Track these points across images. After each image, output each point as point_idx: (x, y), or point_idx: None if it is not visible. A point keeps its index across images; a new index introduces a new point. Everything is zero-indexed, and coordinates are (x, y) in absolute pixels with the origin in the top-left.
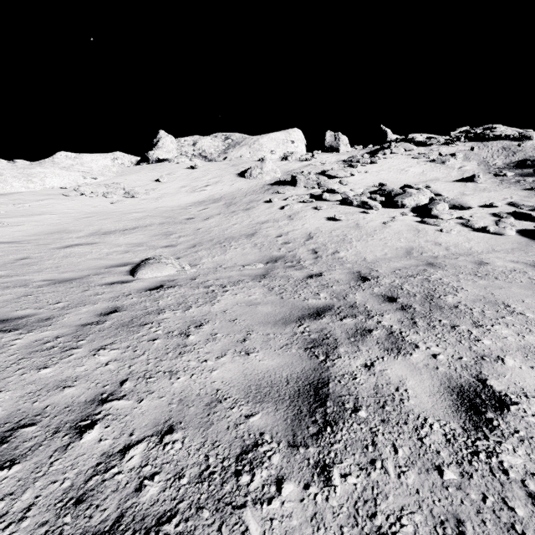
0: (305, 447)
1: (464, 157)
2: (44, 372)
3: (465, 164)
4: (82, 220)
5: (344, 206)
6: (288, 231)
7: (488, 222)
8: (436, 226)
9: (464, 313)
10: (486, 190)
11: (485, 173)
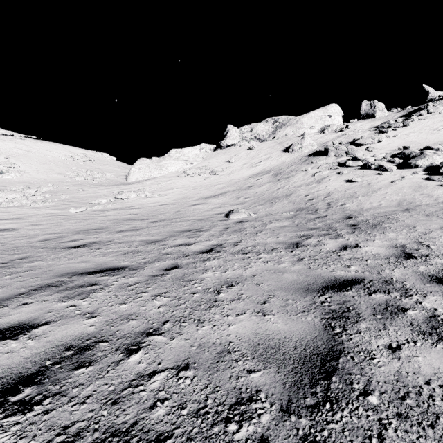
0: (288, 249)
1: None
2: (219, 238)
3: None
4: (192, 191)
5: (364, 169)
6: (314, 191)
7: None
8: (439, 182)
9: (383, 230)
10: None
11: None
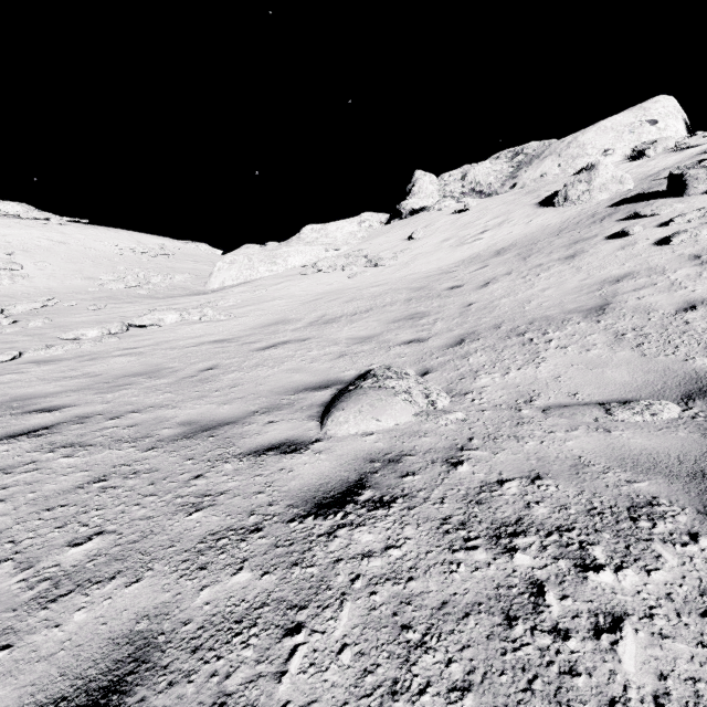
0: None
1: None
2: None
3: None
4: (308, 304)
5: None
6: None
7: None
8: None
9: None
10: None
11: None
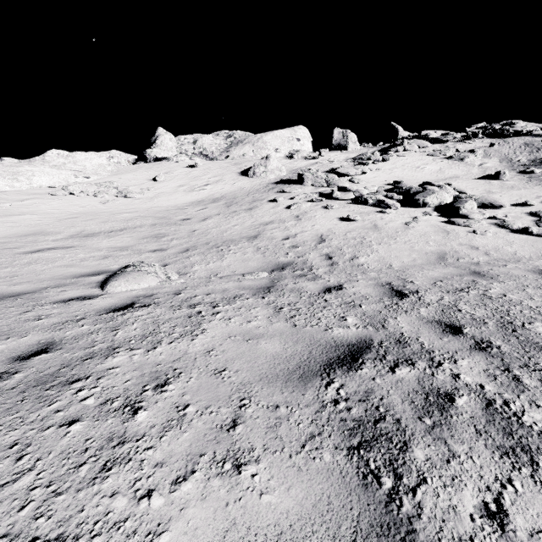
0: None
1: (483, 154)
2: None
3: (485, 161)
4: (65, 221)
5: (358, 205)
6: (296, 232)
7: (527, 223)
8: (467, 227)
9: None
10: (515, 187)
11: (509, 170)
